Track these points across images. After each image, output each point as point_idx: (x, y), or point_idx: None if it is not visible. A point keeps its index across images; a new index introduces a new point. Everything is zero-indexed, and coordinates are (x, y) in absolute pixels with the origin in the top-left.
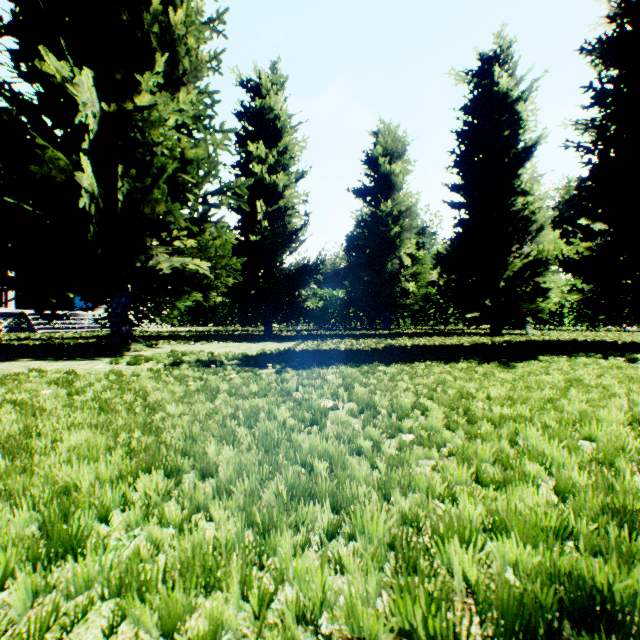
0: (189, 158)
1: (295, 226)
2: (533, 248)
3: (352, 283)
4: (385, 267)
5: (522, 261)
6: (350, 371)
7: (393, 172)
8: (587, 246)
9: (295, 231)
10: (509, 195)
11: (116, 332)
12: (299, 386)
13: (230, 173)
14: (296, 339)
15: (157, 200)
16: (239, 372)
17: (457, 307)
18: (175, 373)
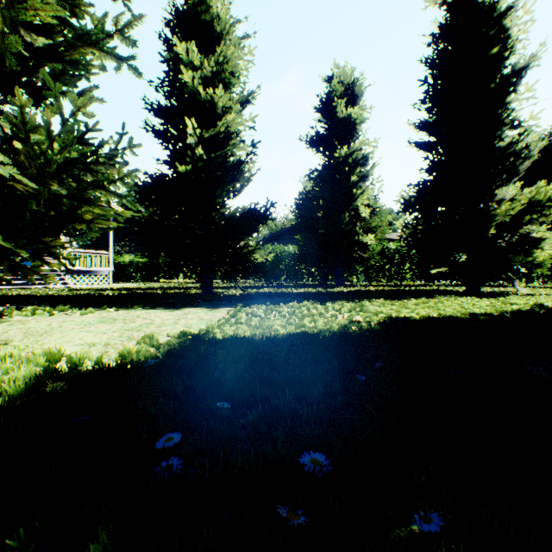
0: None
1: (239, 159)
2: (517, 192)
3: (305, 236)
4: (341, 218)
5: (511, 206)
6: None
7: (349, 117)
8: None
9: (239, 163)
10: (494, 128)
11: None
12: None
13: (157, 91)
14: (238, 301)
15: None
16: None
17: (414, 262)
18: None
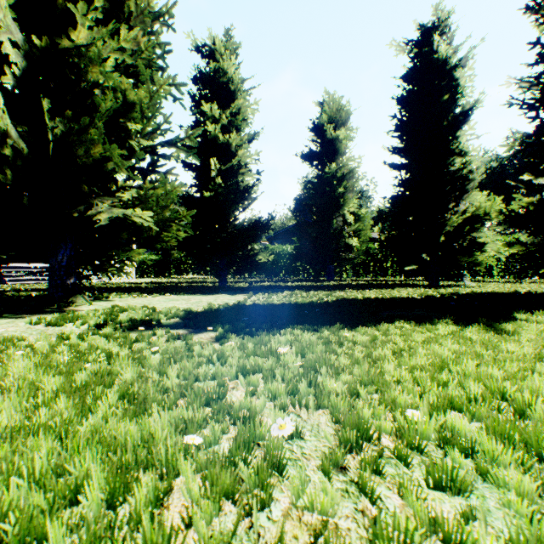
0: (132, 102)
1: (247, 184)
2: (469, 206)
3: (300, 239)
4: (330, 224)
5: (460, 217)
6: (308, 337)
7: (337, 138)
8: (529, 201)
9: (247, 188)
10: (447, 156)
11: (59, 285)
12: (239, 374)
13: None
14: (248, 291)
15: (90, 140)
16: (169, 339)
17: (395, 260)
18: (82, 343)
